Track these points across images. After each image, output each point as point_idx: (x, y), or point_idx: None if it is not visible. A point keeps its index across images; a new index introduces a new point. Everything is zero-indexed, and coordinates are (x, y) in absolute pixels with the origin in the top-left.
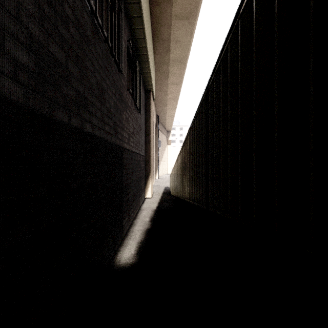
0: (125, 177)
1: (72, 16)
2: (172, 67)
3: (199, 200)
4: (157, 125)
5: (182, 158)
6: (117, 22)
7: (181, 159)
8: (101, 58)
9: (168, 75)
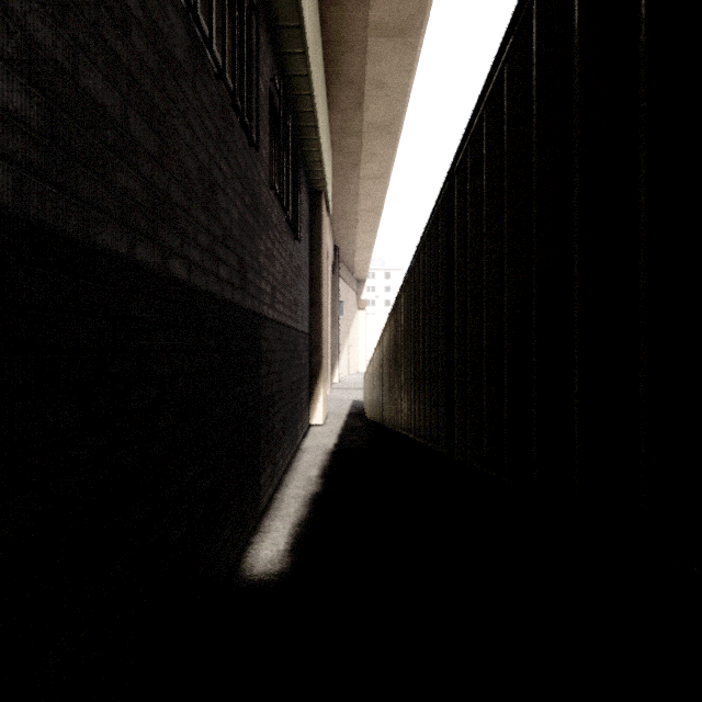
0: (265, 379)
1: (138, 11)
2: (368, 141)
3: (429, 433)
4: (335, 268)
5: (390, 338)
6: (247, 36)
7: (389, 340)
8: (210, 114)
9: (360, 158)
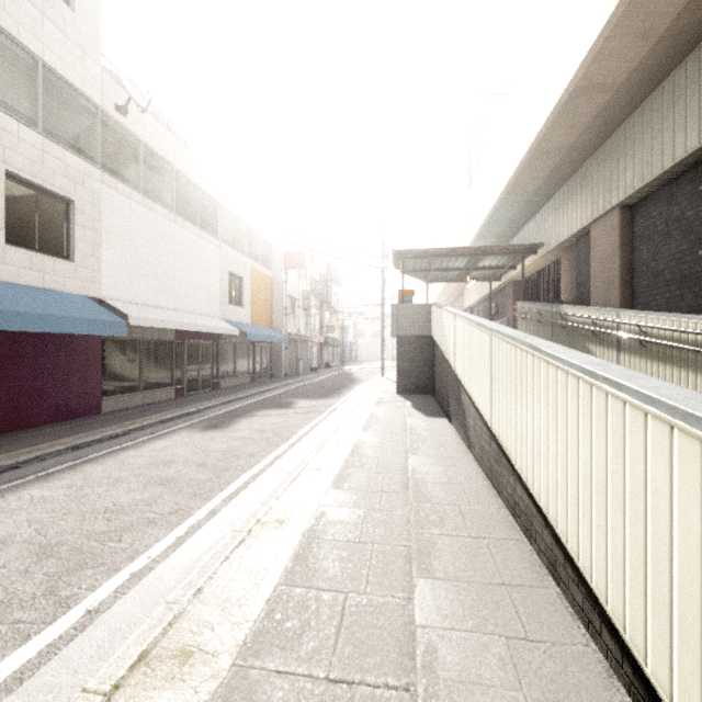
0: None
1: None
2: None
3: None
4: None
5: None
6: None
7: None
8: None
9: None
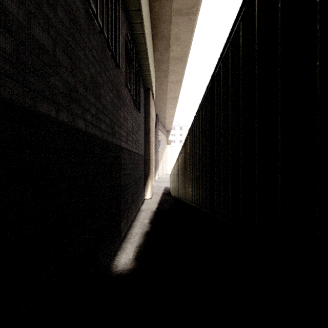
0: (123, 177)
1: None
2: (172, 65)
3: (202, 203)
4: (156, 125)
5: (182, 157)
6: (114, 14)
7: (182, 158)
8: (96, 50)
9: (168, 73)
